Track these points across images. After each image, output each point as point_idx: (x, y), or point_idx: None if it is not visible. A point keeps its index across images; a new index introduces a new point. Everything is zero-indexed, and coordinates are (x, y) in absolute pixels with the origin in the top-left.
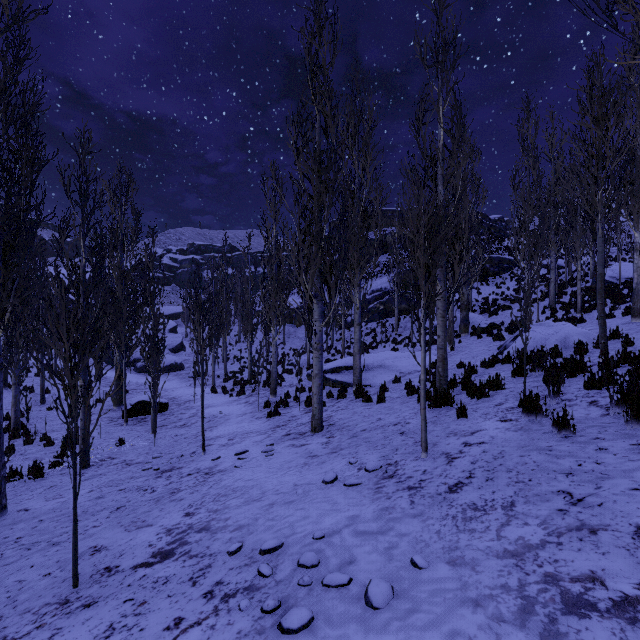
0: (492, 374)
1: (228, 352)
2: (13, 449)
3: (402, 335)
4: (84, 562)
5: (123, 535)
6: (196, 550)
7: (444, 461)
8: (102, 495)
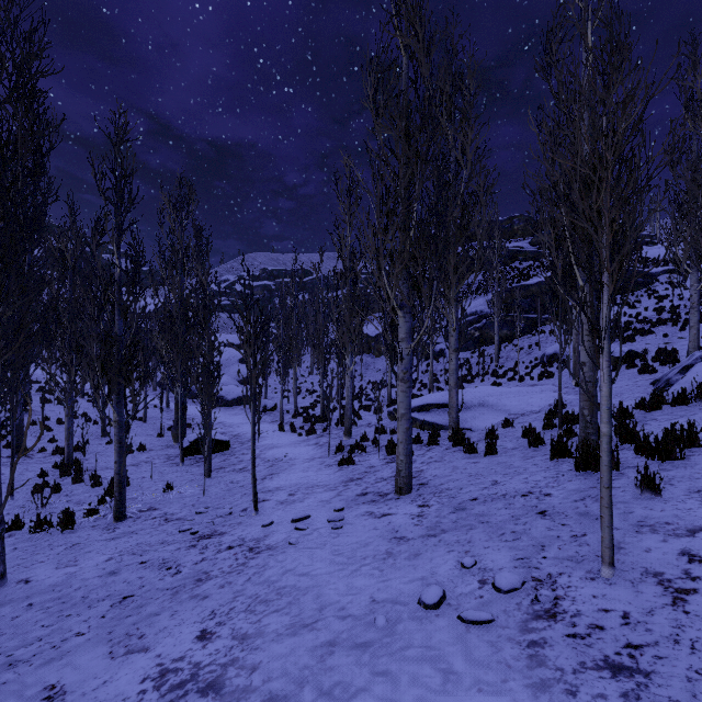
0: (662, 420)
1: (300, 385)
2: (59, 489)
3: (504, 367)
4: None
5: (101, 666)
6: None
7: (661, 595)
8: (117, 569)
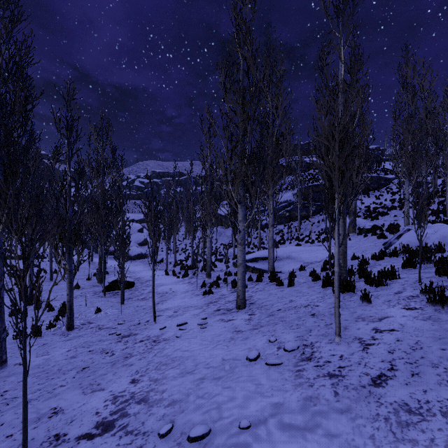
0: (383, 265)
1: (178, 246)
2: None
3: (303, 234)
4: (41, 425)
5: (79, 398)
6: (132, 425)
7: (359, 347)
8: (75, 355)
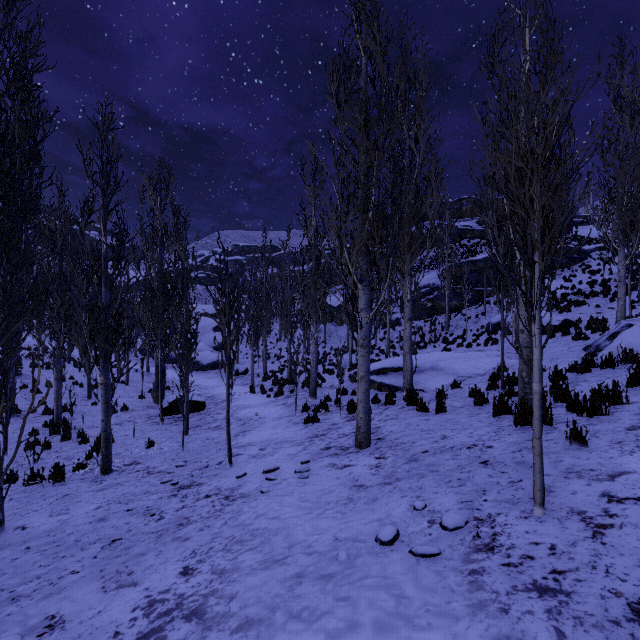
0: (592, 381)
1: (269, 351)
2: (49, 445)
3: (453, 334)
4: None
5: (95, 599)
6: None
7: (583, 530)
8: (106, 516)
